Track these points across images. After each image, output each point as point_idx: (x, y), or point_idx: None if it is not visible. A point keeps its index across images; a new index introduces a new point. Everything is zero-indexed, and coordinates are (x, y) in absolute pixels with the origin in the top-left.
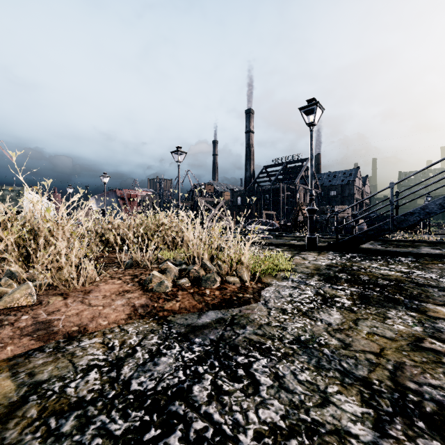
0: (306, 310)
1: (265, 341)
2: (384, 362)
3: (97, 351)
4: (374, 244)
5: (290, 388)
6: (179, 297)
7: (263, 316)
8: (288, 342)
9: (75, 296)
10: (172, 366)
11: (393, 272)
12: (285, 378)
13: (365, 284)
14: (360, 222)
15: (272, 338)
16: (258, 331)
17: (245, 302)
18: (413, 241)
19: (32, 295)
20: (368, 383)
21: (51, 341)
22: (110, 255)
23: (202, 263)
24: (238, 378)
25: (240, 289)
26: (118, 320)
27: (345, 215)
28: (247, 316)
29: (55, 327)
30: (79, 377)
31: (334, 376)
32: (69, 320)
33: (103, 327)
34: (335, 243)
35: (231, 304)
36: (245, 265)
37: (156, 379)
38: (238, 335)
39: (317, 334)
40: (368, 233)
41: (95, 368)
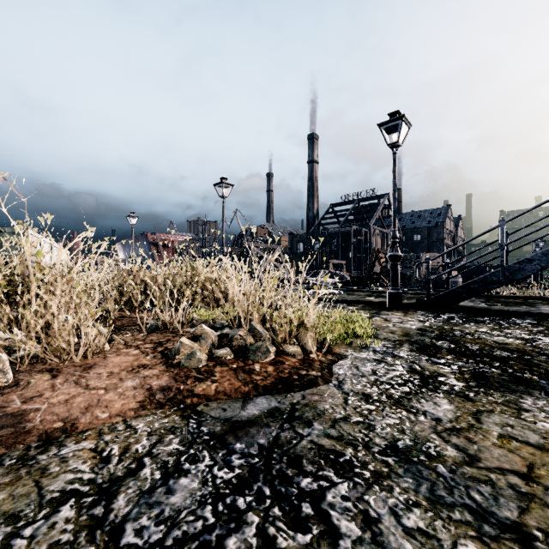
0: (400, 396)
1: (344, 450)
2: (540, 492)
3: (83, 465)
4: (475, 301)
5: (392, 545)
6: (217, 375)
7: (338, 406)
8: (378, 451)
9: (69, 373)
10: (196, 495)
11: (512, 340)
12: (381, 523)
13: (477, 357)
14: (453, 273)
15: (354, 445)
16: (331, 431)
17: (310, 383)
18: (526, 298)
19: (5, 372)
20: (526, 536)
21: (18, 445)
22: (132, 315)
23: (250, 327)
24: (302, 522)
25: (302, 363)
26: (125, 410)
27: (434, 264)
28: (314, 406)
29: (30, 423)
30: (42, 517)
31: (464, 520)
32: (51, 412)
33: (102, 422)
34: (426, 299)
35: (291, 387)
36: (310, 329)
37: (167, 523)
38: (302, 438)
39: (422, 437)
40: (471, 287)
41: (72, 499)
